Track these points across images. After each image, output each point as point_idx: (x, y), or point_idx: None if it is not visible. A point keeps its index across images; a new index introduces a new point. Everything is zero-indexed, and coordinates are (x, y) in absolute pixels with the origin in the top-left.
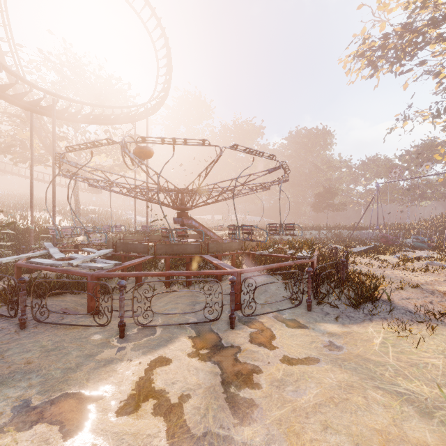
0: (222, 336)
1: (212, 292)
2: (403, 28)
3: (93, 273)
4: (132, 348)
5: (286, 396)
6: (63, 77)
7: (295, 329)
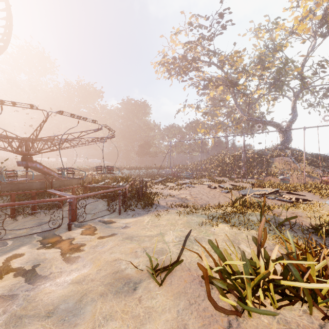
0: (62, 236)
1: (55, 210)
2: (183, 57)
3: None
4: None
5: (97, 250)
6: None
7: (109, 224)
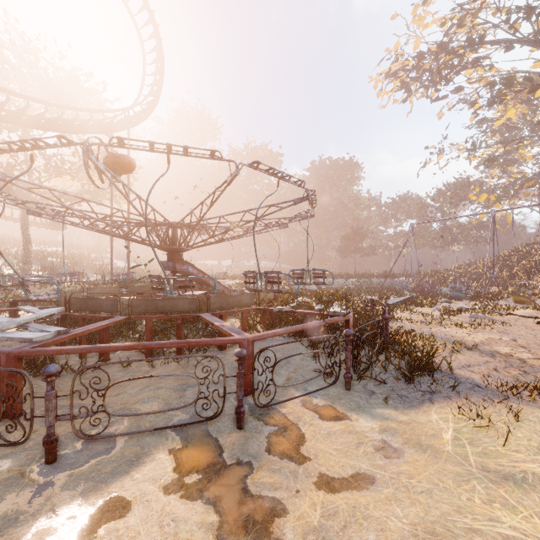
0: (224, 445)
1: (208, 374)
2: (439, 48)
3: (11, 350)
4: (63, 483)
5: None
6: (2, 63)
7: (332, 423)
